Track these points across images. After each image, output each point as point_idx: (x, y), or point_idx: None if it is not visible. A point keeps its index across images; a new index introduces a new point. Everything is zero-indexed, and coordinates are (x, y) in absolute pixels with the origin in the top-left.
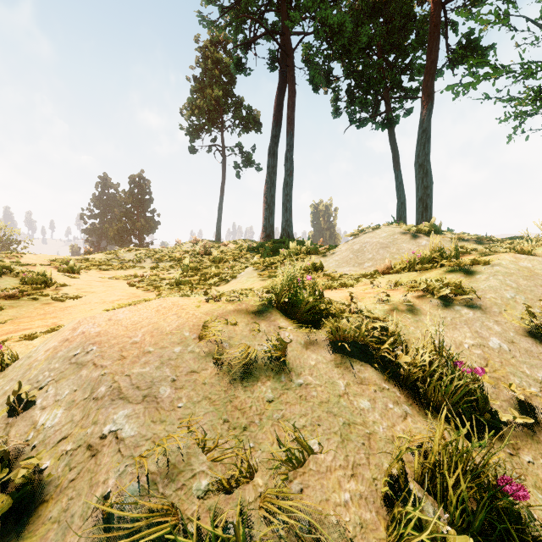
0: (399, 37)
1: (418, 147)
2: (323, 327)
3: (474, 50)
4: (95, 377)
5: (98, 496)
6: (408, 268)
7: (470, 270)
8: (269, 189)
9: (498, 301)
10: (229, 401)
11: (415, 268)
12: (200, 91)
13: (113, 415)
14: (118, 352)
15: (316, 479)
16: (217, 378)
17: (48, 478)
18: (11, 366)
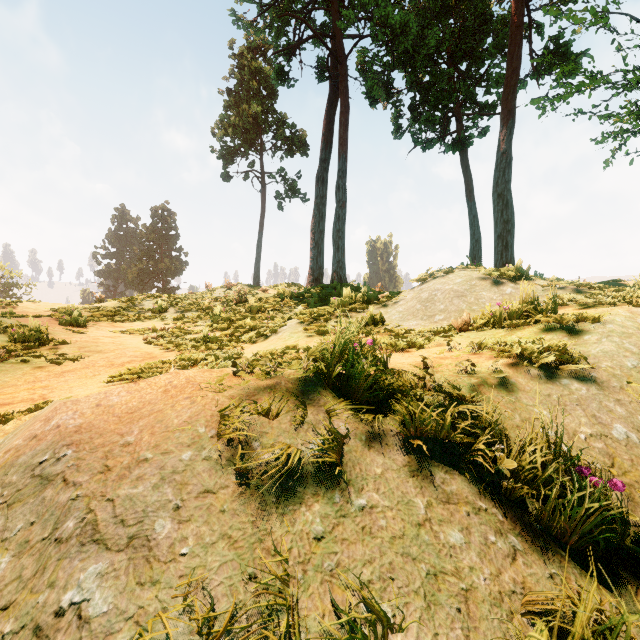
0: (473, 42)
1: (497, 173)
2: (390, 412)
3: (564, 56)
4: (62, 502)
5: None
6: (492, 324)
7: (575, 329)
8: (317, 223)
9: (617, 371)
10: (259, 541)
11: (501, 324)
12: (235, 107)
13: (78, 573)
14: (101, 460)
15: None
16: (241, 500)
17: None
18: None
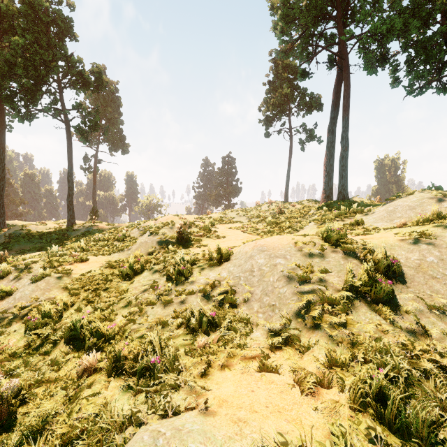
0: None
1: None
2: (341, 247)
3: None
4: (269, 253)
5: (279, 271)
6: (416, 224)
7: None
8: (328, 160)
9: None
10: (305, 261)
11: (418, 224)
12: (272, 91)
13: (277, 260)
14: (272, 248)
15: (328, 276)
16: (301, 256)
17: (266, 269)
18: (234, 254)
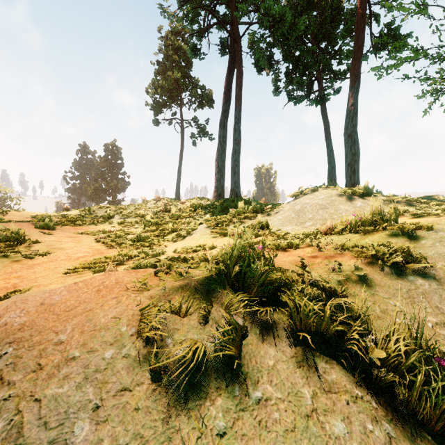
0: (329, 28)
1: (347, 120)
2: (278, 307)
3: (394, 37)
4: None
5: None
6: (349, 230)
7: (413, 235)
8: (220, 155)
9: None
10: (168, 440)
11: (356, 230)
12: (162, 73)
13: None
14: (35, 359)
15: None
16: (154, 397)
17: None
18: None
